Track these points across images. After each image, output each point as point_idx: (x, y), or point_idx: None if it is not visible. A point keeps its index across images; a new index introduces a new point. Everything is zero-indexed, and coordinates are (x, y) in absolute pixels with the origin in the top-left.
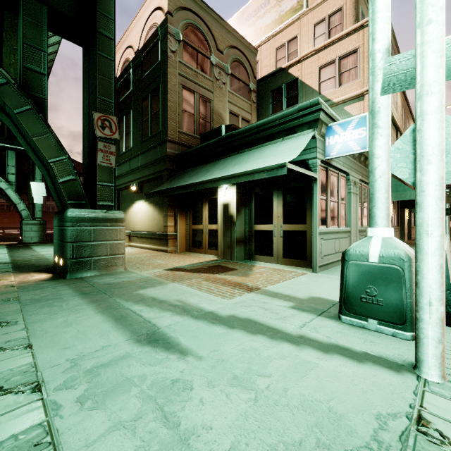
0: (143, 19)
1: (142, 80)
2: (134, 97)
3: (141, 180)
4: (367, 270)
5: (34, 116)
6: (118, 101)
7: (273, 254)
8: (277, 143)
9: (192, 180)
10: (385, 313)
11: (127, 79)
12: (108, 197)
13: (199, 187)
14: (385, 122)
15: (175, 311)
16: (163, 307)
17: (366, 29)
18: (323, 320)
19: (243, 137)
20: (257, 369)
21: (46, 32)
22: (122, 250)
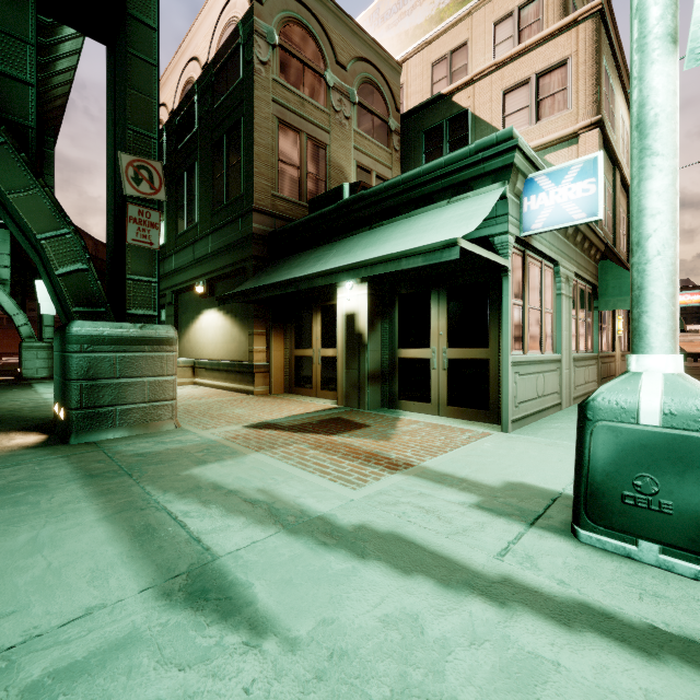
0: (215, 12)
1: (214, 112)
2: (201, 141)
3: (211, 275)
4: (636, 442)
5: (10, 157)
6: (175, 149)
7: (431, 399)
8: (439, 209)
9: (294, 273)
10: (679, 531)
11: (190, 112)
12: (146, 301)
13: (305, 284)
14: (668, 145)
15: (253, 516)
16: (230, 506)
17: (581, 27)
18: (541, 538)
19: (380, 199)
20: (421, 681)
21: (35, 11)
22: (172, 393)
